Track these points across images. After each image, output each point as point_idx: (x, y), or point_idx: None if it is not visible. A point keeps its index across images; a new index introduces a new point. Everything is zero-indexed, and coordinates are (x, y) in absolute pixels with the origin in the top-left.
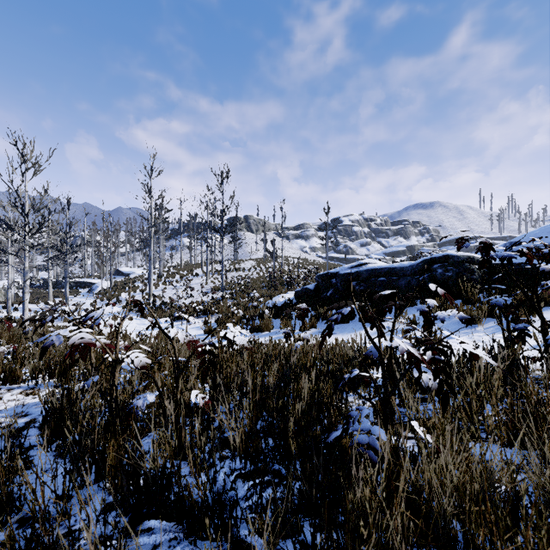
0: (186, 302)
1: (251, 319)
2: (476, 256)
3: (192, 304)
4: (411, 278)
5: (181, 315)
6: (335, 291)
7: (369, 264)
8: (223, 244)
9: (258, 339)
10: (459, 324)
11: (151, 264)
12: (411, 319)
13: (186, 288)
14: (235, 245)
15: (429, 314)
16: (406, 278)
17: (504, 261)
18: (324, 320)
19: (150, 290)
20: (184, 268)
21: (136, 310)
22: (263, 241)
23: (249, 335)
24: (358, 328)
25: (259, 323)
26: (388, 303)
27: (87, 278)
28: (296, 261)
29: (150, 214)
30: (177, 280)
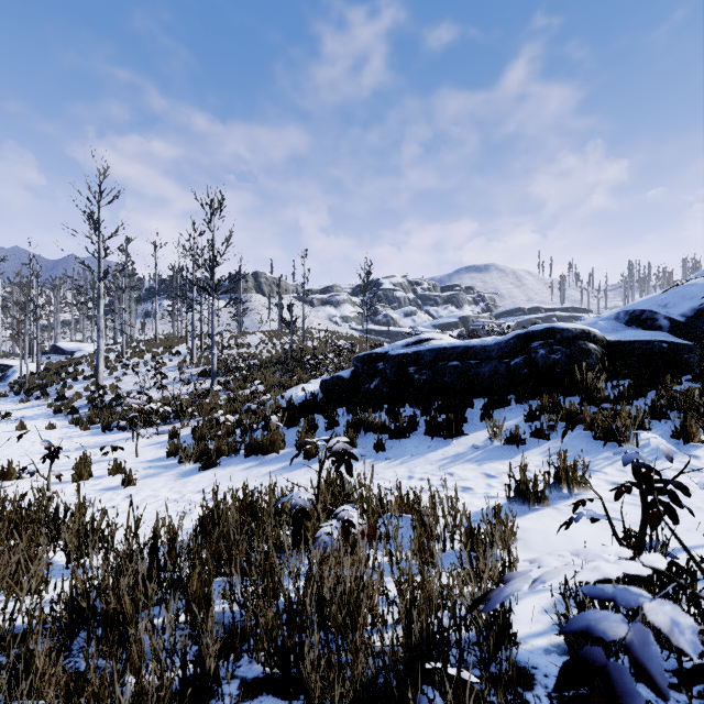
0: (155, 397)
1: (250, 428)
2: (592, 330)
3: (163, 400)
4: (498, 362)
5: (133, 423)
6: (383, 382)
7: (432, 340)
8: (213, 308)
9: (248, 488)
10: (589, 440)
11: (100, 337)
12: (508, 430)
13: (157, 374)
14: (238, 311)
15: (658, 473)
16: (491, 362)
17: (629, 338)
18: (368, 431)
19: (98, 378)
20: (160, 343)
21: (66, 411)
22: (277, 306)
23: (243, 461)
24: (426, 448)
25: (261, 439)
26: (466, 402)
27: (2, 357)
28: (322, 335)
29: (98, 260)
30: (146, 361)
